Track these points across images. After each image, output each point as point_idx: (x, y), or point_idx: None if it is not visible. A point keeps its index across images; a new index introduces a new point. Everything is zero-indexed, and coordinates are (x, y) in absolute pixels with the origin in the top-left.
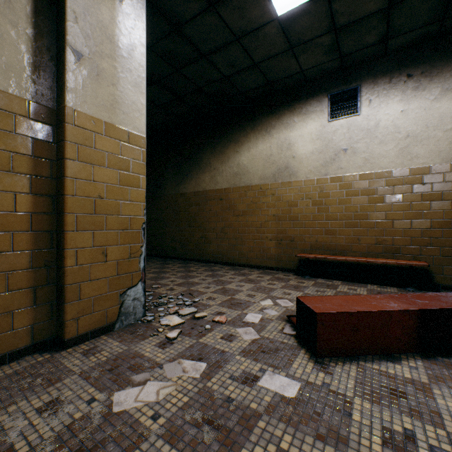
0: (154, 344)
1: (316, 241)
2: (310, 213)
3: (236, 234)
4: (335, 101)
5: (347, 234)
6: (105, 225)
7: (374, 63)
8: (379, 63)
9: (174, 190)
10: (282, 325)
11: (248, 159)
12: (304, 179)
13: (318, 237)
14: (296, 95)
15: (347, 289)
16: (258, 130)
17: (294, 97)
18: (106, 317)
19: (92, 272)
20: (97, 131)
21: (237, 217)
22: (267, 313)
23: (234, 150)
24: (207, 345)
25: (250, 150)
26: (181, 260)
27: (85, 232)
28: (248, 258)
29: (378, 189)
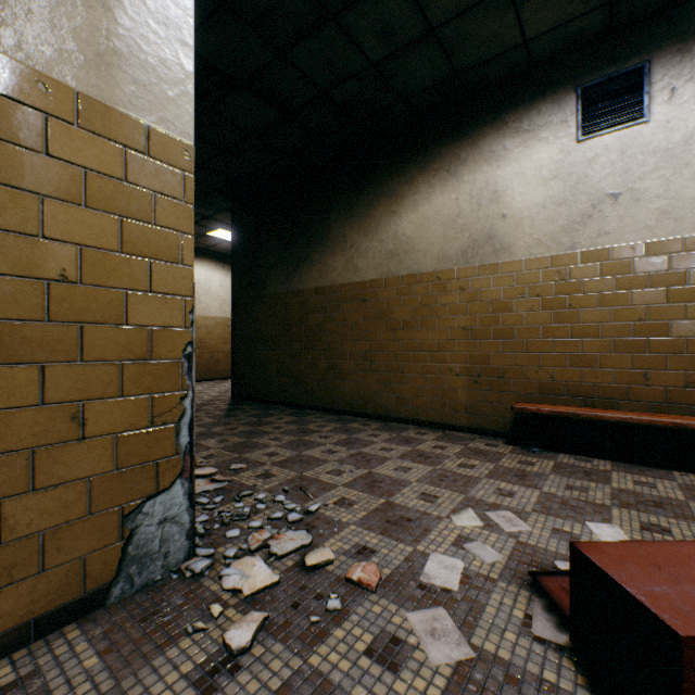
0: (187, 670)
1: (552, 379)
2: (538, 324)
3: (392, 364)
4: (589, 103)
5: (620, 366)
6: (80, 349)
7: (683, 12)
8: (694, 11)
9: (281, 286)
10: (524, 605)
11: (414, 226)
12: (526, 257)
13: (555, 371)
14: (510, 97)
15: (635, 485)
16: (432, 170)
17: (506, 100)
18: (85, 575)
19: (41, 468)
20: (54, 113)
21: (394, 333)
22: (474, 556)
23: (387, 211)
24: (331, 686)
25: (418, 209)
26: (294, 409)
27: (18, 366)
28: (414, 407)
29: (691, 273)
